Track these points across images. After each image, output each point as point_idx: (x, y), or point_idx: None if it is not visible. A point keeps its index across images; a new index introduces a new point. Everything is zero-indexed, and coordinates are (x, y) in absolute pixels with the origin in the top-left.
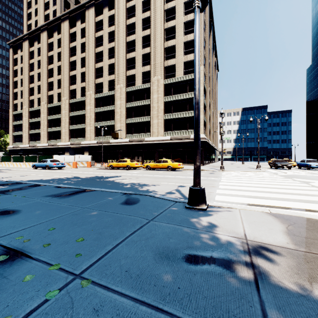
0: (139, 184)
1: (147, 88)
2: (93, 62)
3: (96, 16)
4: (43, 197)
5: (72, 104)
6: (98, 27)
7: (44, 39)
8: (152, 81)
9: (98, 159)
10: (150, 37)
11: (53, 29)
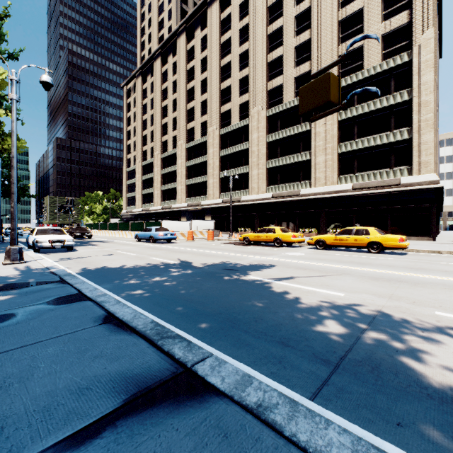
0: (360, 312)
1: None
2: (217, 82)
3: (221, 12)
4: None
5: (190, 149)
6: (224, 27)
7: (158, 68)
8: None
9: (224, 227)
10: (309, 12)
11: (167, 51)
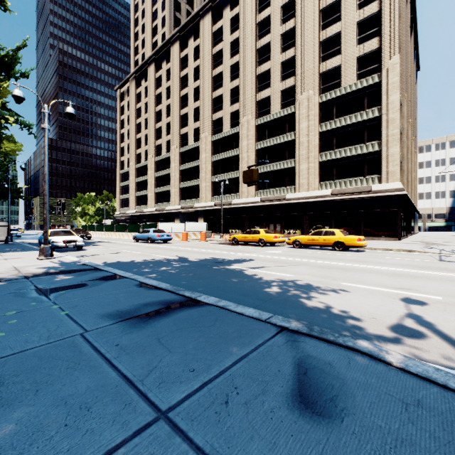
0: (295, 283)
1: (289, 115)
2: (210, 90)
3: (213, 24)
4: (96, 317)
5: (183, 154)
6: (216, 38)
7: (152, 74)
8: (298, 101)
9: (216, 229)
10: (294, 31)
11: (161, 58)
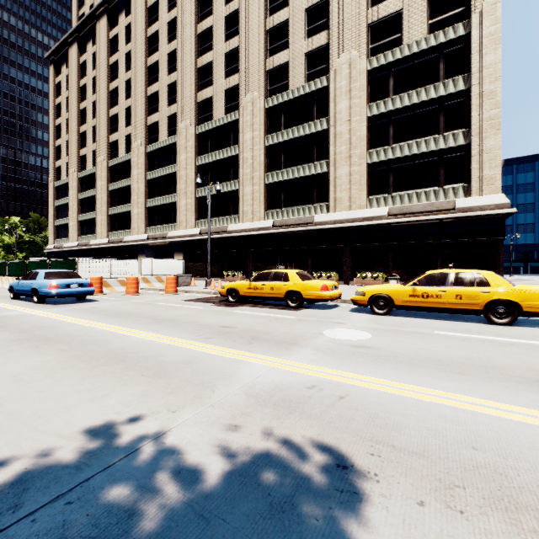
0: None
1: (318, 91)
2: (192, 55)
3: None
4: None
5: (152, 155)
6: None
7: (103, 32)
8: (333, 68)
9: (203, 270)
10: None
11: (118, 8)
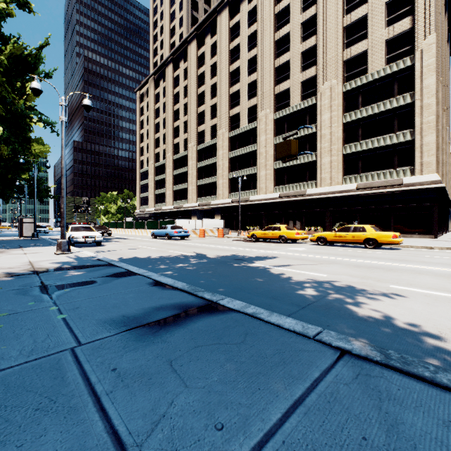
0: (333, 285)
1: (310, 106)
2: (227, 86)
3: (231, 19)
4: (96, 325)
5: (201, 151)
6: (233, 33)
7: (170, 74)
8: (319, 91)
9: (233, 226)
10: (315, 19)
11: (179, 57)
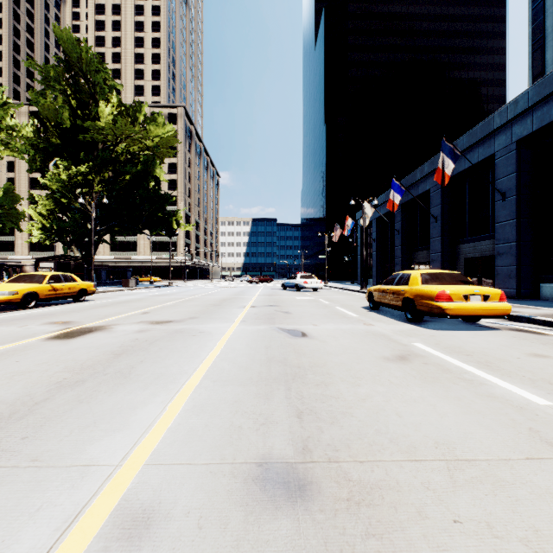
0: None
1: None
2: None
3: None
4: None
5: None
6: None
7: None
8: None
9: None
10: None
11: None
